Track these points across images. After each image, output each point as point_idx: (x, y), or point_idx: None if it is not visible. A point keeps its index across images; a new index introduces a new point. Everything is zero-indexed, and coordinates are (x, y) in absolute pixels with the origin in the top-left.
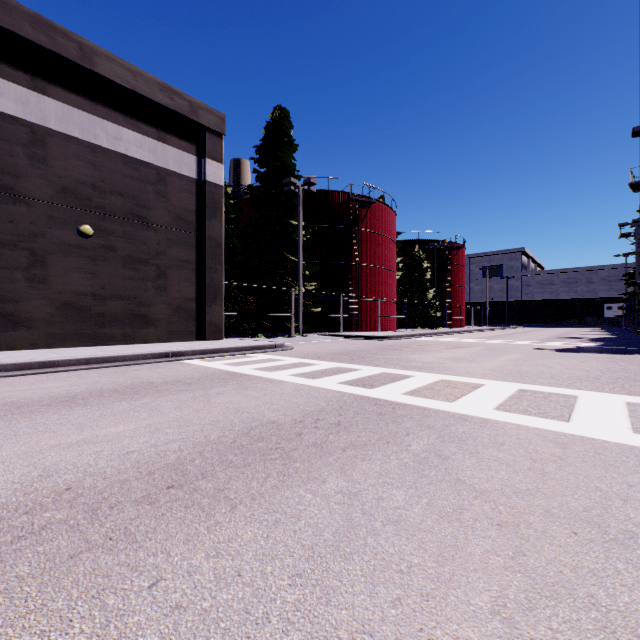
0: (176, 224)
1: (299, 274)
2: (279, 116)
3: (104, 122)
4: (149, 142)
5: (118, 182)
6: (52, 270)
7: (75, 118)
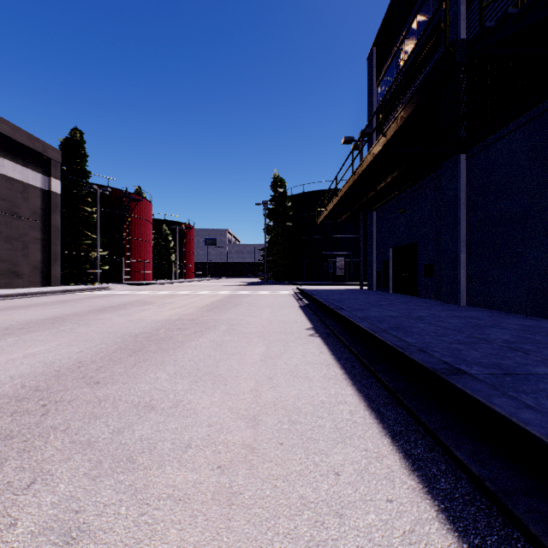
0: (34, 216)
1: (97, 245)
2: (75, 134)
3: None
4: (19, 167)
5: (3, 192)
6: None
7: None
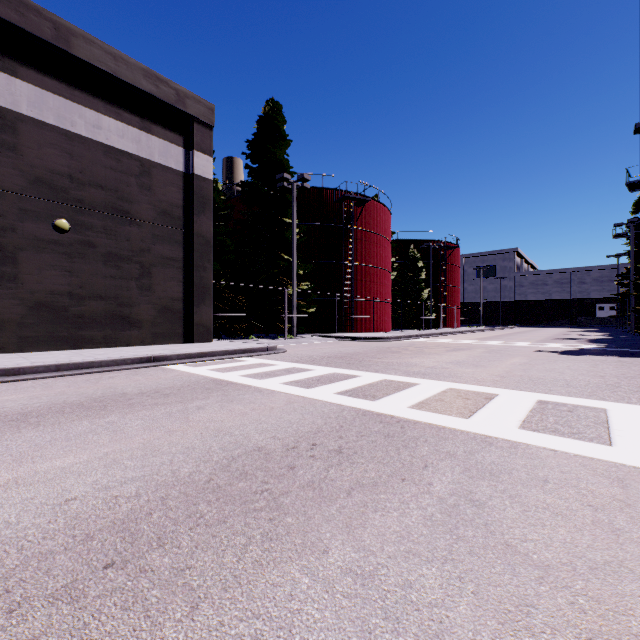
0: (162, 219)
1: (292, 273)
2: (272, 110)
3: (82, 109)
4: (132, 132)
5: (98, 173)
6: (24, 267)
7: (50, 103)
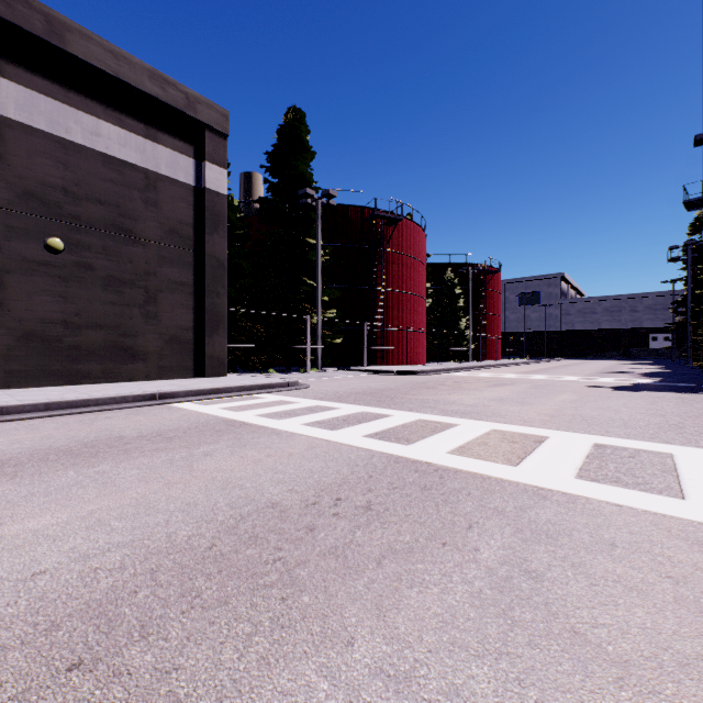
0: (169, 239)
1: (317, 300)
2: (294, 119)
3: (78, 113)
4: (136, 140)
5: (96, 187)
6: (11, 292)
7: (41, 106)
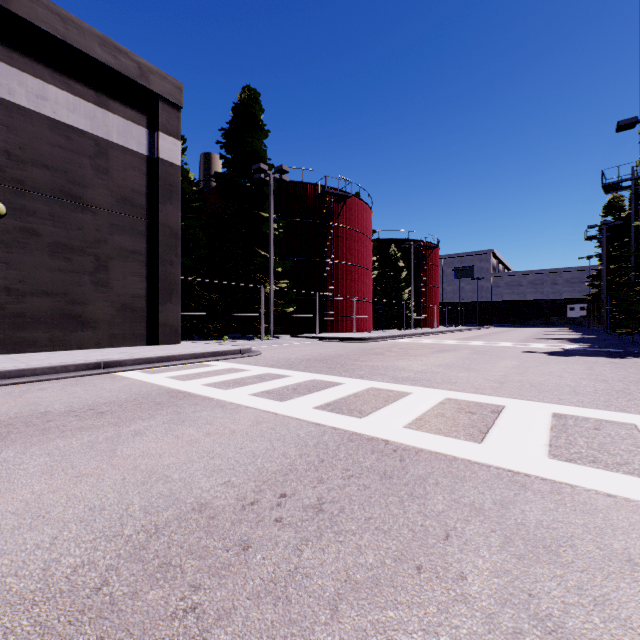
0: (121, 207)
1: (270, 270)
2: (248, 98)
3: (23, 75)
4: (85, 106)
5: (42, 151)
6: None
7: None
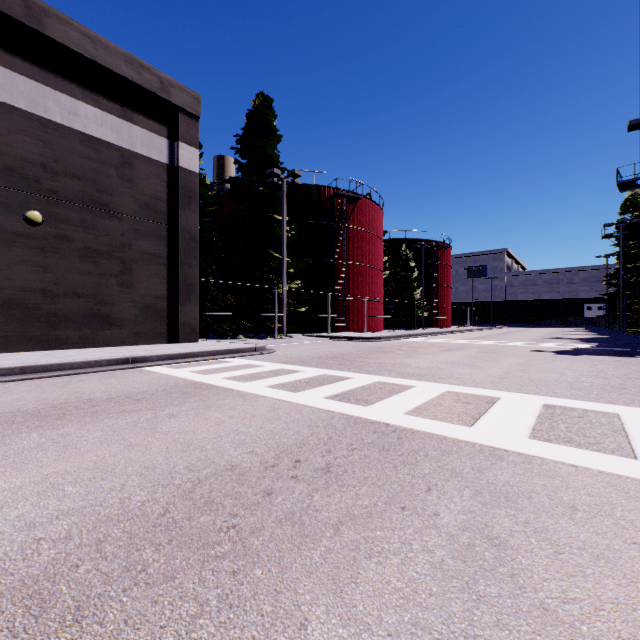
0: (144, 213)
1: (283, 271)
2: (262, 104)
3: (57, 94)
4: (112, 120)
5: (74, 163)
6: None
7: (20, 86)
